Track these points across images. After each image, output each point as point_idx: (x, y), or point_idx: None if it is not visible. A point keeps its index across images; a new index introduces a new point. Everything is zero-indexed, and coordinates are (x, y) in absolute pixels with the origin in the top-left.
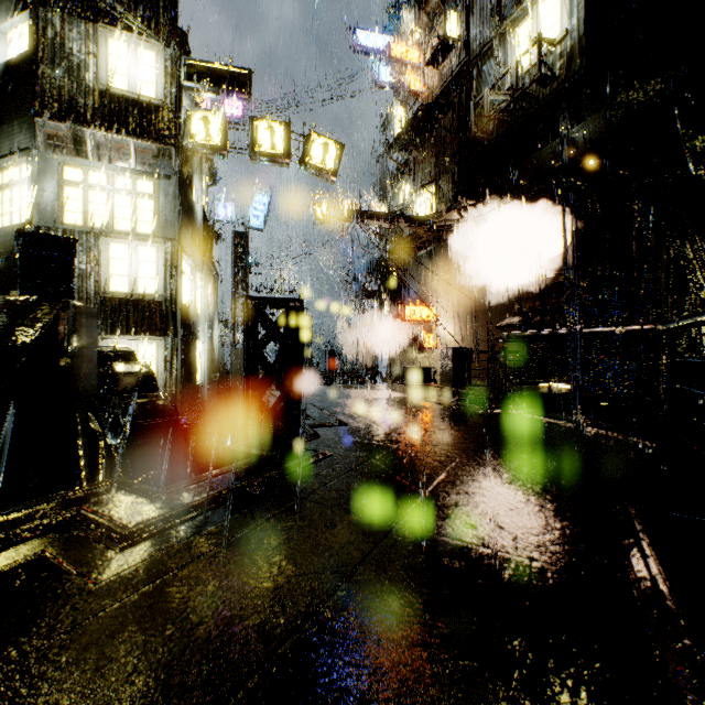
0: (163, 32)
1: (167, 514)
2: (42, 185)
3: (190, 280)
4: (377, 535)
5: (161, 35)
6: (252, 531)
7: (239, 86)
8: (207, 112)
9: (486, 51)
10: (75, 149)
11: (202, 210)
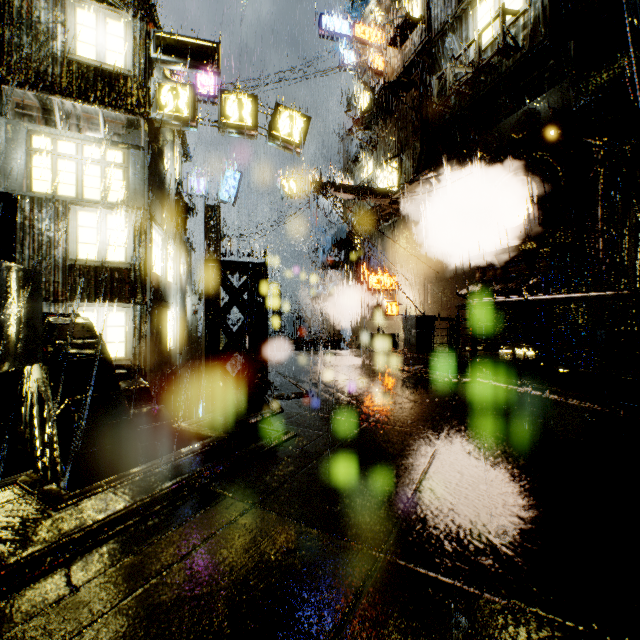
0: (132, 3)
1: (66, 540)
2: (10, 153)
3: (161, 249)
4: (355, 576)
5: (129, 6)
6: (180, 567)
7: (208, 59)
8: (176, 84)
9: (448, 27)
10: (44, 118)
11: (174, 183)
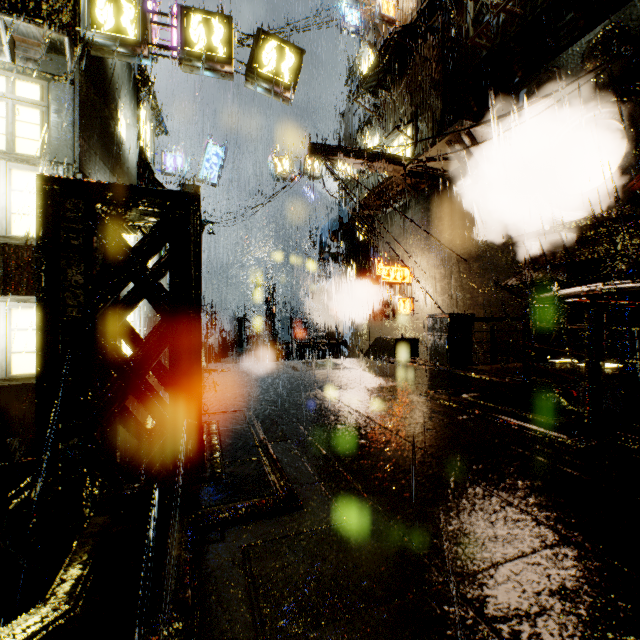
0: None
1: None
2: None
3: None
4: None
5: None
6: None
7: None
8: None
9: None
10: None
11: (136, 151)
